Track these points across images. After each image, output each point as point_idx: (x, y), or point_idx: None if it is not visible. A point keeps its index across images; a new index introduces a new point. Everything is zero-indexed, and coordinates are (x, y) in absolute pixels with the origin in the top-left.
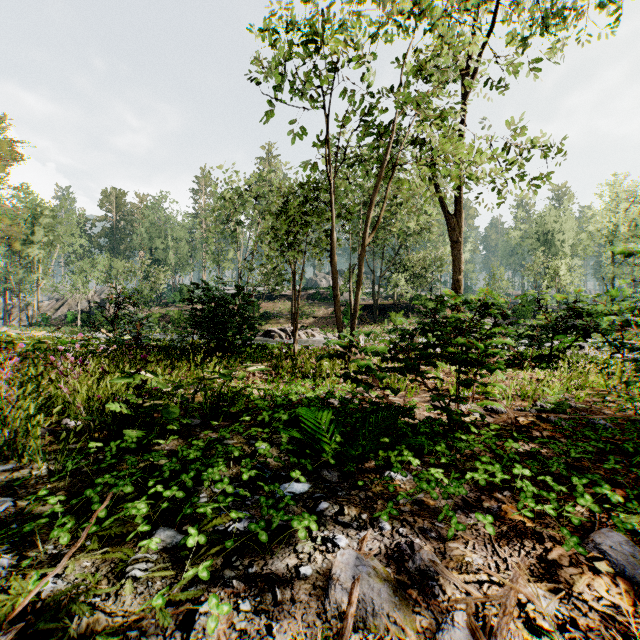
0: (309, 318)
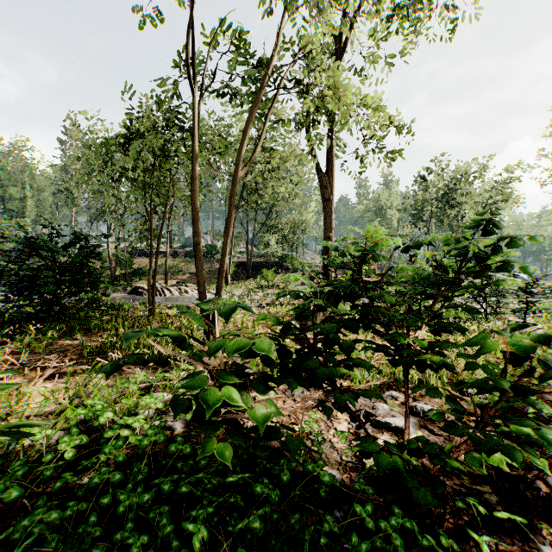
0: (186, 274)
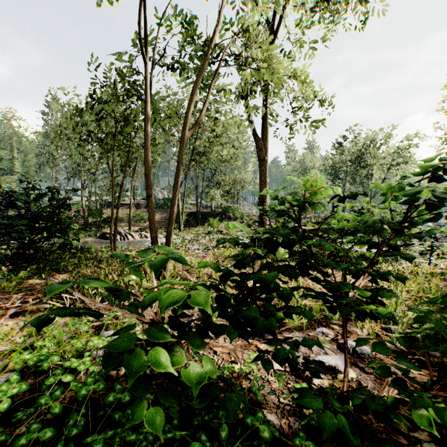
0: (146, 222)
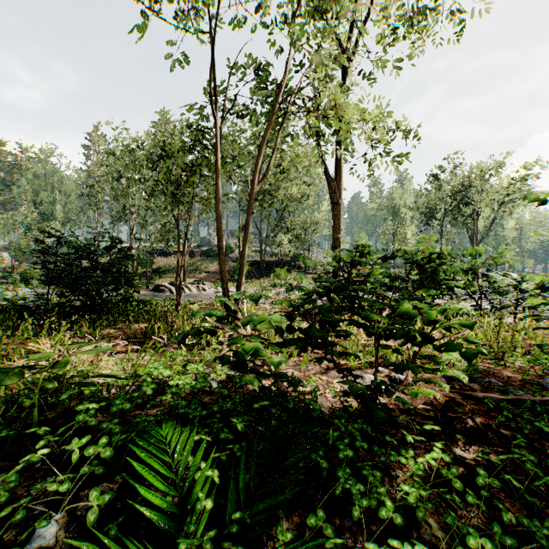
0: (202, 273)
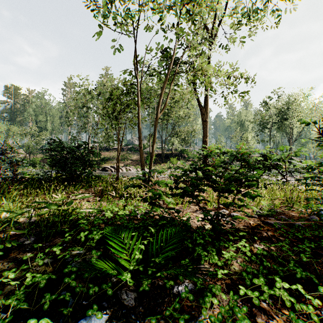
0: (128, 160)
